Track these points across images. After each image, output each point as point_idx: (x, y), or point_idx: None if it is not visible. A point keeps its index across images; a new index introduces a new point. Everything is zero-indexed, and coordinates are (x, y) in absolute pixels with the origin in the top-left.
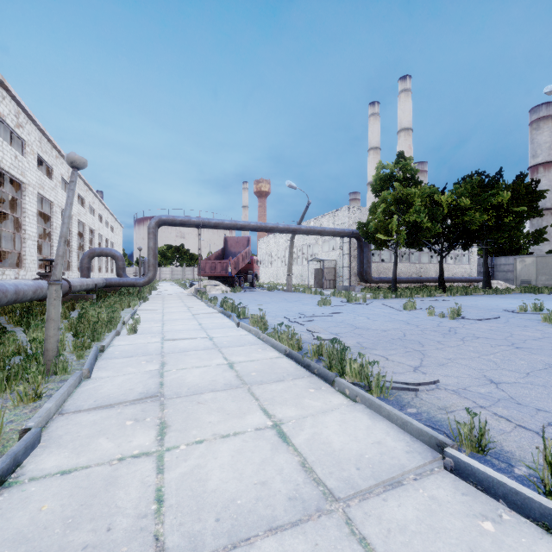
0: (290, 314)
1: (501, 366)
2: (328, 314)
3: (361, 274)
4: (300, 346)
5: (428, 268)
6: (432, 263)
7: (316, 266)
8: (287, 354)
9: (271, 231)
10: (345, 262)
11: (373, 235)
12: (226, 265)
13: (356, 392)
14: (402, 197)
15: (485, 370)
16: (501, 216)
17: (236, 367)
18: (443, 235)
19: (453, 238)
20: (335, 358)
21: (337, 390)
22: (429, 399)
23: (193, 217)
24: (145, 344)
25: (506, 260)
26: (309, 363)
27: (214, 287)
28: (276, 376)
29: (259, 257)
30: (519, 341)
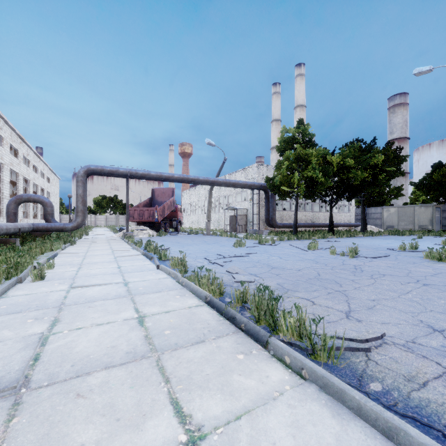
0: (209, 255)
1: (428, 308)
2: (244, 254)
3: (268, 220)
4: (222, 291)
5: (319, 216)
6: (322, 212)
7: (231, 213)
8: (208, 301)
9: (192, 183)
10: (255, 210)
11: (278, 188)
12: (153, 212)
13: (302, 362)
14: (302, 156)
15: (416, 313)
16: (377, 174)
17: (147, 323)
18: (333, 188)
19: (340, 191)
20: (263, 308)
21: (272, 354)
22: (385, 363)
23: (121, 168)
24: (46, 293)
25: (375, 209)
26: (234, 315)
27: (141, 231)
28: (195, 334)
29: (182, 206)
30: (421, 277)
